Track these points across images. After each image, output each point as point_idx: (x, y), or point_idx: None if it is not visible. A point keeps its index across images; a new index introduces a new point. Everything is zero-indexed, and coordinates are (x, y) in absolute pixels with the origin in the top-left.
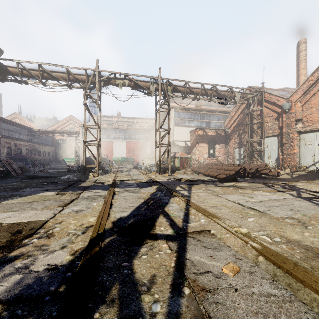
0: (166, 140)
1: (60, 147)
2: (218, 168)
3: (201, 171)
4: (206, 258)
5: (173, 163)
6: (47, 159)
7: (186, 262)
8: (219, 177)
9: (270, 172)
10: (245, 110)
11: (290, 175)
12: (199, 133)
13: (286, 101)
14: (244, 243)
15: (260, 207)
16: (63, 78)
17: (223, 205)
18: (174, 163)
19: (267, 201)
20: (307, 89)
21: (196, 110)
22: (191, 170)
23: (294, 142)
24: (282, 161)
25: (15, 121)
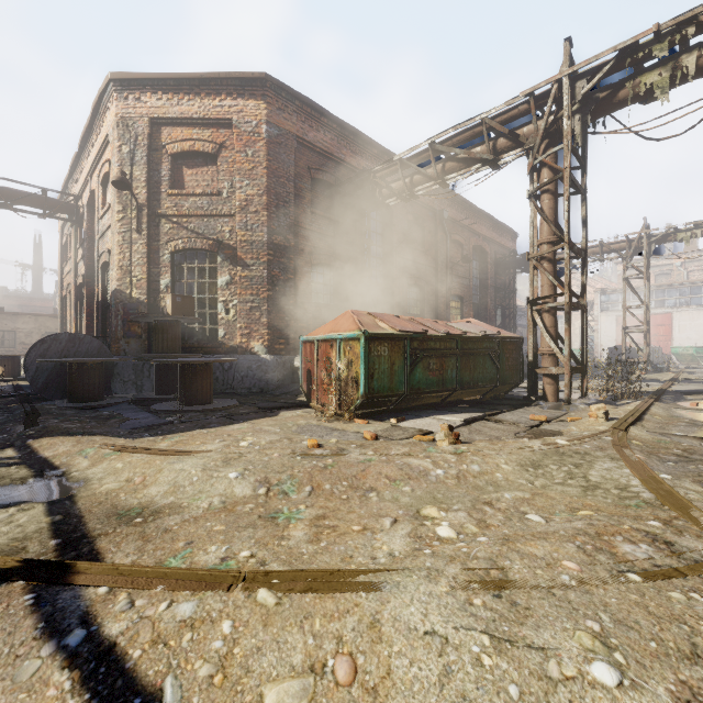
0: None
1: None
2: None
3: None
4: None
5: None
6: None
7: None
8: None
9: None
10: None
11: None
12: None
13: None
14: None
15: None
16: (594, 253)
17: None
18: None
19: None
20: None
21: None
22: None
23: None
24: None
25: None
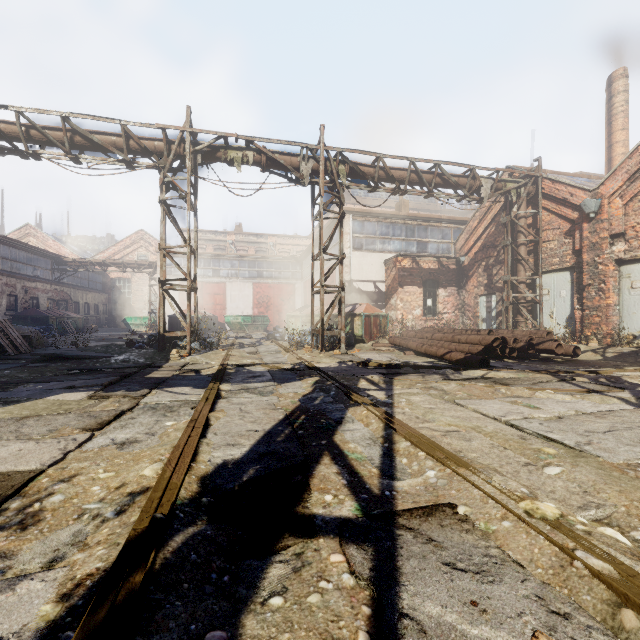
0: (334, 280)
1: (118, 296)
2: (445, 339)
3: (410, 345)
4: (461, 613)
5: (349, 327)
6: (92, 319)
7: (403, 631)
8: (450, 357)
9: (559, 346)
10: (501, 216)
11: (600, 353)
12: (403, 265)
13: (591, 197)
14: (563, 557)
15: (566, 434)
16: (116, 145)
17: (473, 427)
18: (351, 328)
19: (575, 418)
20: (638, 169)
21: (396, 218)
22: (388, 343)
23: (609, 282)
24: (581, 324)
25: (28, 242)
